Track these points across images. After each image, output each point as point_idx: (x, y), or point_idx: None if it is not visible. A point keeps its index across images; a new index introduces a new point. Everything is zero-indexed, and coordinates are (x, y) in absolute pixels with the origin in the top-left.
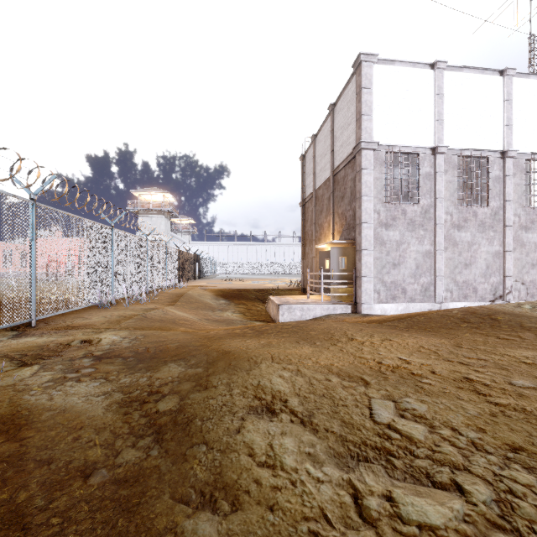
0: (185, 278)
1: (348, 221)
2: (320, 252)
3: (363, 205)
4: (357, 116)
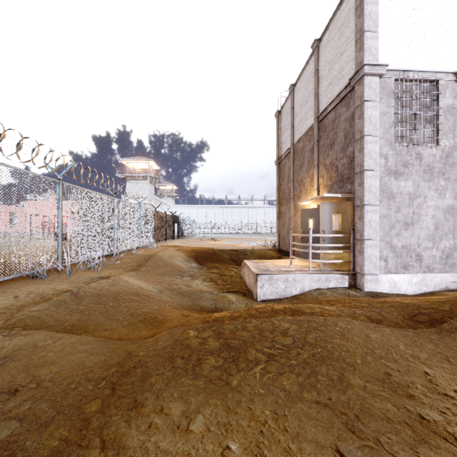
0: (162, 237)
1: (341, 171)
2: (302, 210)
3: (366, 148)
4: (357, 35)
